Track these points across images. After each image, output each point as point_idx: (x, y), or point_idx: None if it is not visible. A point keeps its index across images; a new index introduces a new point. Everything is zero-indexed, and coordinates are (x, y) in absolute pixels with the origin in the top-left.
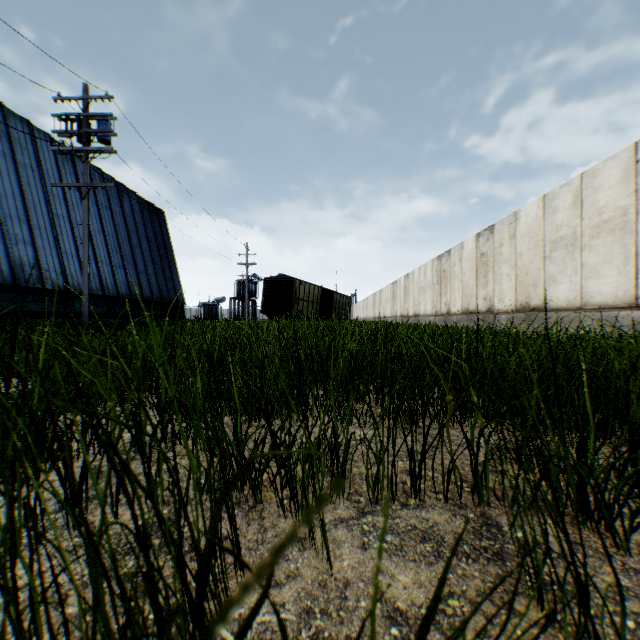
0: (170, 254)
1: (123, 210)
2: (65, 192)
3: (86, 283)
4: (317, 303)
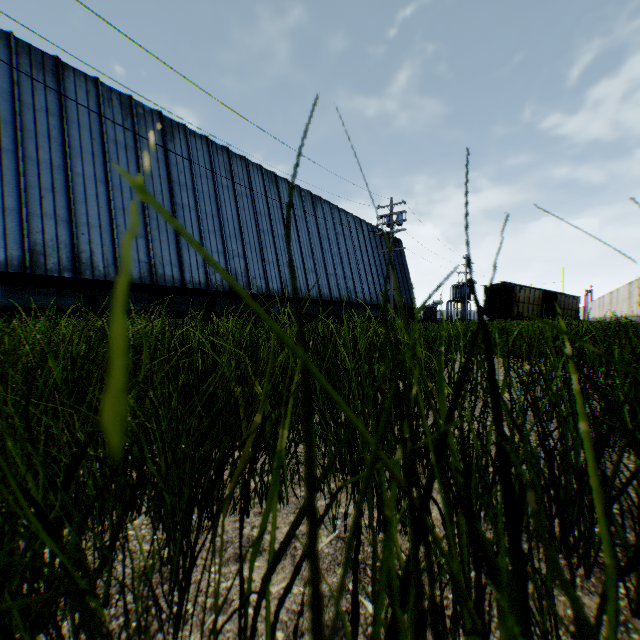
0: (406, 271)
1: (382, 247)
2: (360, 245)
3: (391, 301)
4: (537, 305)
